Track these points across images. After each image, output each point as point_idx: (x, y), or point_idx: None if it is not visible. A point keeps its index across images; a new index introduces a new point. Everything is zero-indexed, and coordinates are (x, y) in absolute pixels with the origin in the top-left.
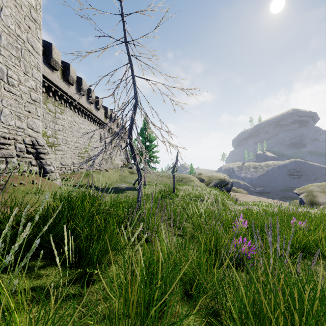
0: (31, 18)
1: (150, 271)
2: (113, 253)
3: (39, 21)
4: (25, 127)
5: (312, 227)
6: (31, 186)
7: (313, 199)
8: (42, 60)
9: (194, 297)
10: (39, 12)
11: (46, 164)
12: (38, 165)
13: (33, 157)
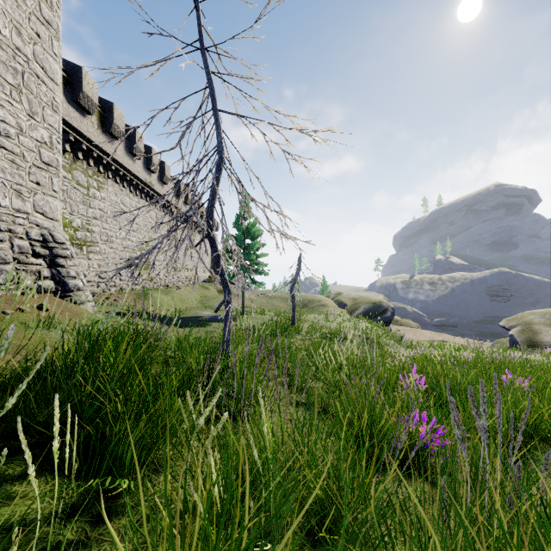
0: (41, 18)
1: (224, 508)
2: (169, 445)
3: (56, 24)
4: (30, 210)
5: (547, 390)
6: (38, 314)
7: (533, 338)
8: (64, 96)
9: (328, 545)
10: (56, 9)
11: (67, 275)
12: (54, 277)
13: (45, 263)
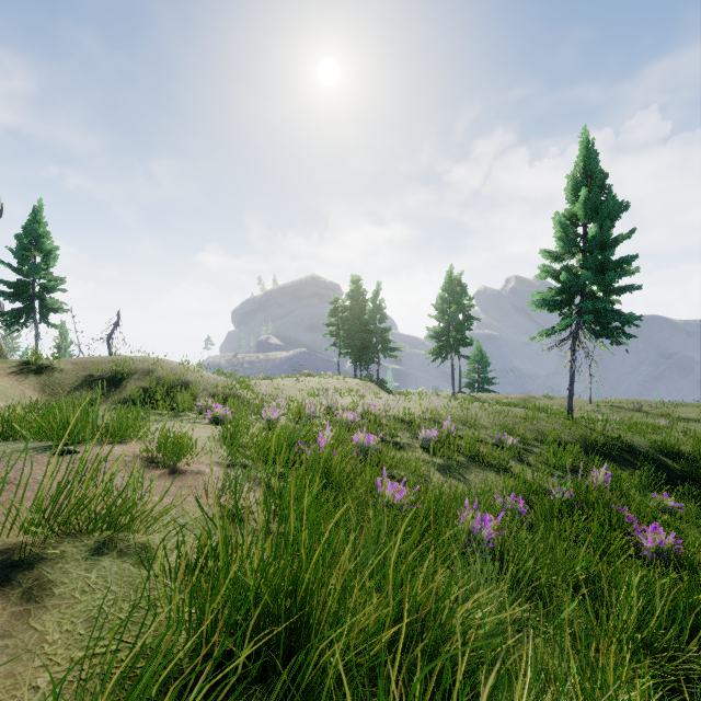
0: None
1: None
2: None
3: None
4: None
5: None
6: None
7: None
8: None
9: None
10: None
11: None
12: None
13: None
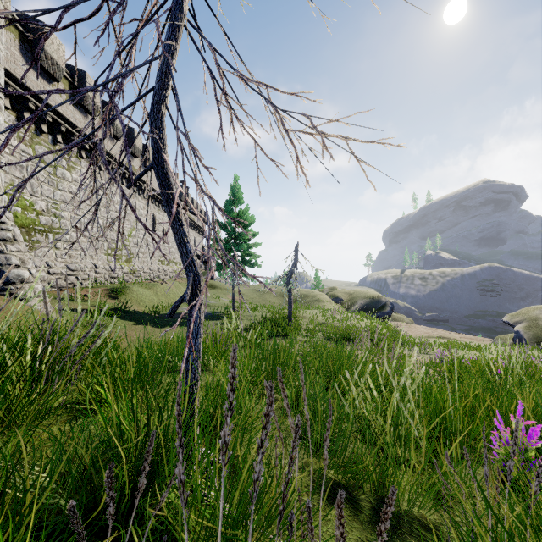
0: None
1: None
2: None
3: None
4: None
5: None
6: None
7: (541, 334)
8: (21, 54)
9: None
10: None
11: (7, 263)
12: None
13: None
